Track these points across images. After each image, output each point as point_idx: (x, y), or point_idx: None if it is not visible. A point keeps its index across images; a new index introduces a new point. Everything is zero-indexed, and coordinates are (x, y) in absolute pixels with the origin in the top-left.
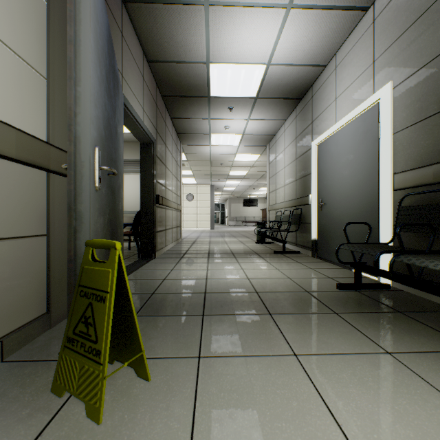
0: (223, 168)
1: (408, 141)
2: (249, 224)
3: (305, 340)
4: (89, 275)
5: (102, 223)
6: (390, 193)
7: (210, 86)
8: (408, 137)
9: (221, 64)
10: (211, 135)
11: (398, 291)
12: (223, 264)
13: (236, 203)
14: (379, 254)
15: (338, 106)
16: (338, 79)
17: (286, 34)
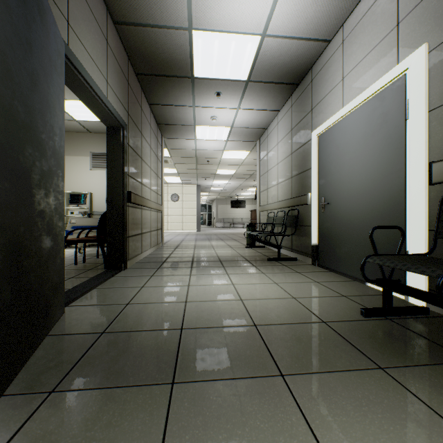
0: (210, 166)
1: None
2: (237, 226)
3: None
4: None
5: None
6: (425, 188)
7: (193, 63)
8: None
9: (207, 33)
10: (196, 127)
11: (441, 318)
12: (208, 276)
13: (223, 204)
14: None
15: (346, 86)
16: (346, 54)
17: None
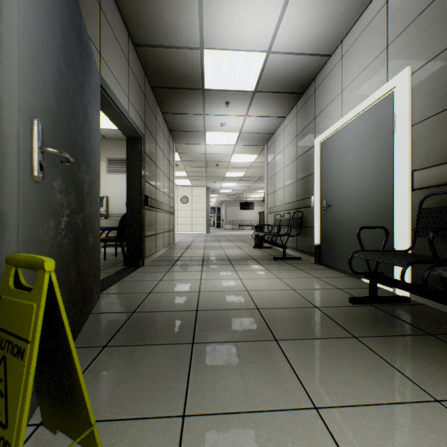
0: (219, 170)
1: (430, 134)
2: (246, 228)
3: (325, 382)
4: (7, 310)
5: (51, 227)
6: (408, 193)
7: (204, 77)
8: (429, 128)
9: (217, 51)
10: (206, 133)
11: (419, 306)
12: (218, 272)
13: (232, 206)
14: (406, 264)
15: (345, 98)
16: (345, 69)
17: (289, 15)
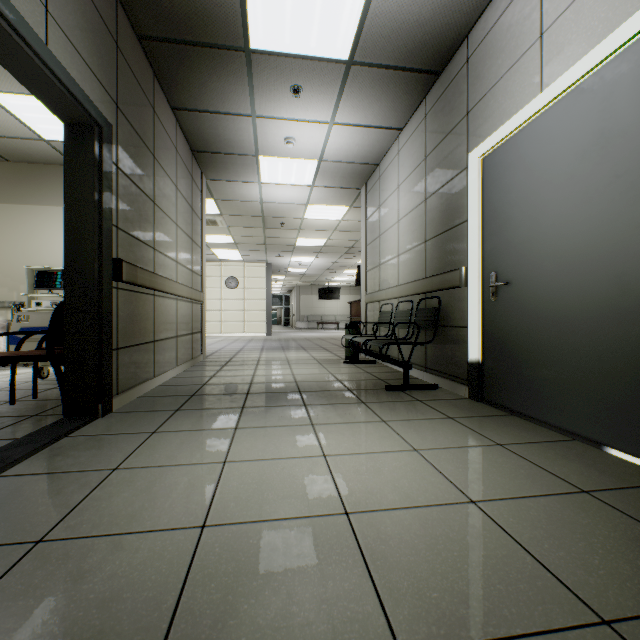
0: (286, 233)
1: None
2: (328, 326)
3: None
4: None
5: None
6: None
7: (247, 16)
8: None
9: None
10: (260, 160)
11: None
12: (273, 433)
13: (307, 293)
14: None
15: (551, 47)
16: None
17: None
